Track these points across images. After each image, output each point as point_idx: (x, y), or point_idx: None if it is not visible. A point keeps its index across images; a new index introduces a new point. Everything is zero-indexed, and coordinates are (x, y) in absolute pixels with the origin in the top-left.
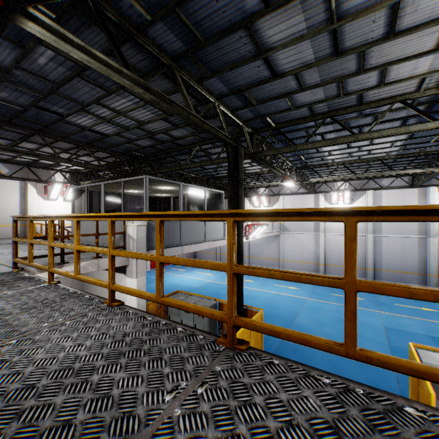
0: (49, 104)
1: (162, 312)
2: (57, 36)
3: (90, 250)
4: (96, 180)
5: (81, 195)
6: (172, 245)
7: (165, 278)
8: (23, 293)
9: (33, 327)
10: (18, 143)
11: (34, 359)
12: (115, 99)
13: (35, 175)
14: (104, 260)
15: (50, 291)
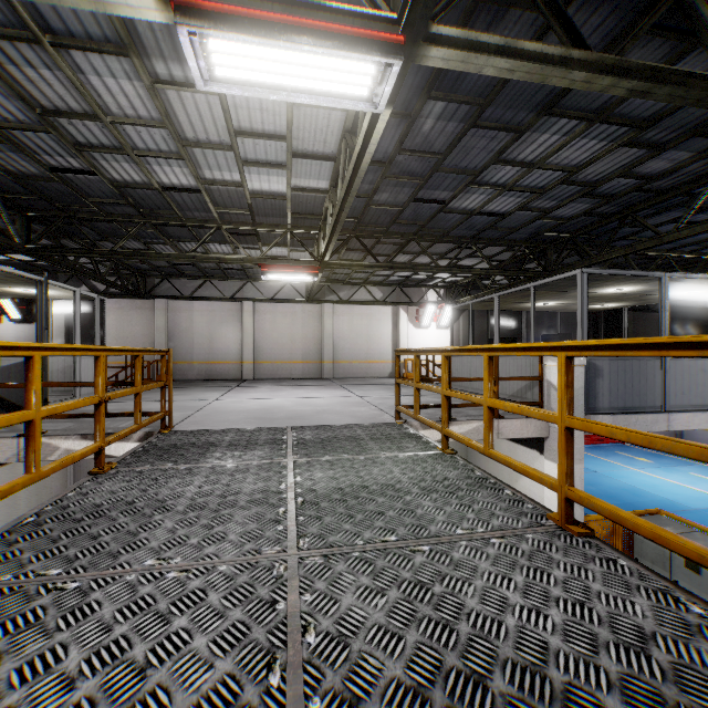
0: (429, 191)
1: (619, 545)
2: (465, 50)
3: (515, 410)
4: (480, 293)
5: (458, 318)
6: (641, 408)
7: (604, 469)
8: (415, 461)
9: (443, 529)
10: (394, 257)
11: (464, 604)
12: (528, 142)
13: (406, 297)
14: (507, 424)
15: (447, 466)
